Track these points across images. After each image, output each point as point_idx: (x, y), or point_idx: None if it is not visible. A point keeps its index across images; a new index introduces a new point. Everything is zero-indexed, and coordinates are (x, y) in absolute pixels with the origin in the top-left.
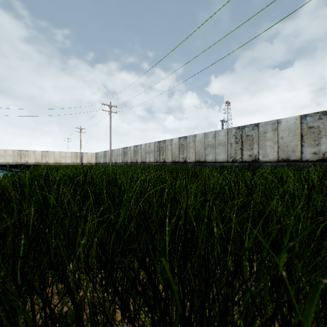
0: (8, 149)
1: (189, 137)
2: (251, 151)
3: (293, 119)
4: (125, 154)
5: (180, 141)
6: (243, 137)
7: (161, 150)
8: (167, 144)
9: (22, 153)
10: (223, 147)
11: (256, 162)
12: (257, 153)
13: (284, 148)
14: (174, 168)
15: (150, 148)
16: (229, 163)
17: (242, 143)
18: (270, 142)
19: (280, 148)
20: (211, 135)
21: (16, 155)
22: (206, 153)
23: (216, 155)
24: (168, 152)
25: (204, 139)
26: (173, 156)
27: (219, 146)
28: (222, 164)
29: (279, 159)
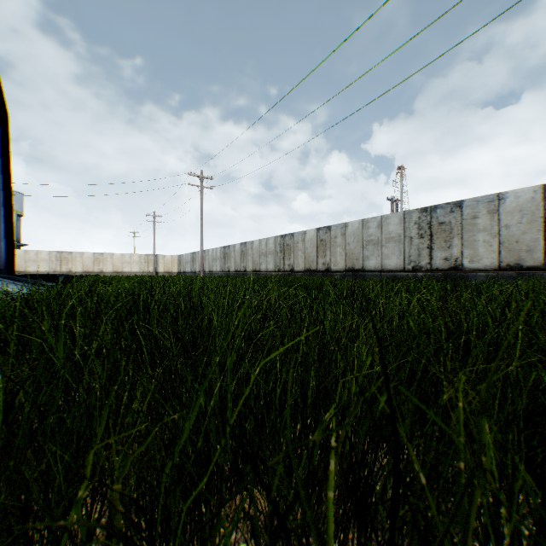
0: (41, 251)
1: (335, 227)
2: (447, 251)
3: (528, 191)
4: (227, 258)
5: (318, 235)
6: (434, 226)
7: (287, 250)
8: (296, 241)
9: (62, 256)
10: (395, 244)
11: (457, 271)
12: (460, 254)
13: (511, 246)
14: (310, 281)
15: (268, 247)
16: (406, 272)
17: (431, 237)
18: (484, 234)
19: (503, 246)
20: (375, 223)
21: (54, 260)
22: (365, 254)
23: (383, 258)
24: (298, 254)
25: (362, 230)
26: (308, 260)
27: (388, 243)
28: (393, 275)
29: (502, 265)
